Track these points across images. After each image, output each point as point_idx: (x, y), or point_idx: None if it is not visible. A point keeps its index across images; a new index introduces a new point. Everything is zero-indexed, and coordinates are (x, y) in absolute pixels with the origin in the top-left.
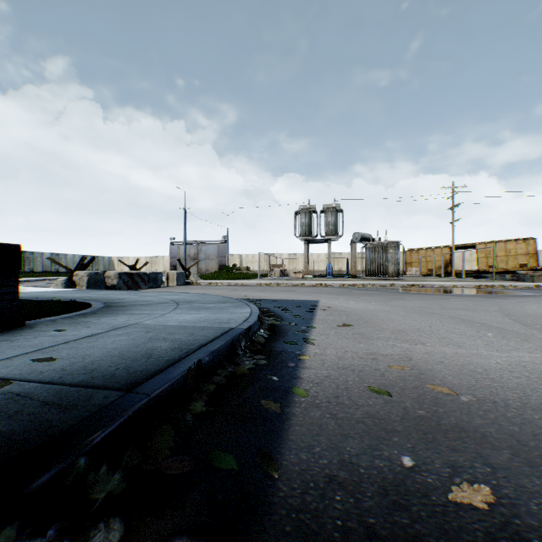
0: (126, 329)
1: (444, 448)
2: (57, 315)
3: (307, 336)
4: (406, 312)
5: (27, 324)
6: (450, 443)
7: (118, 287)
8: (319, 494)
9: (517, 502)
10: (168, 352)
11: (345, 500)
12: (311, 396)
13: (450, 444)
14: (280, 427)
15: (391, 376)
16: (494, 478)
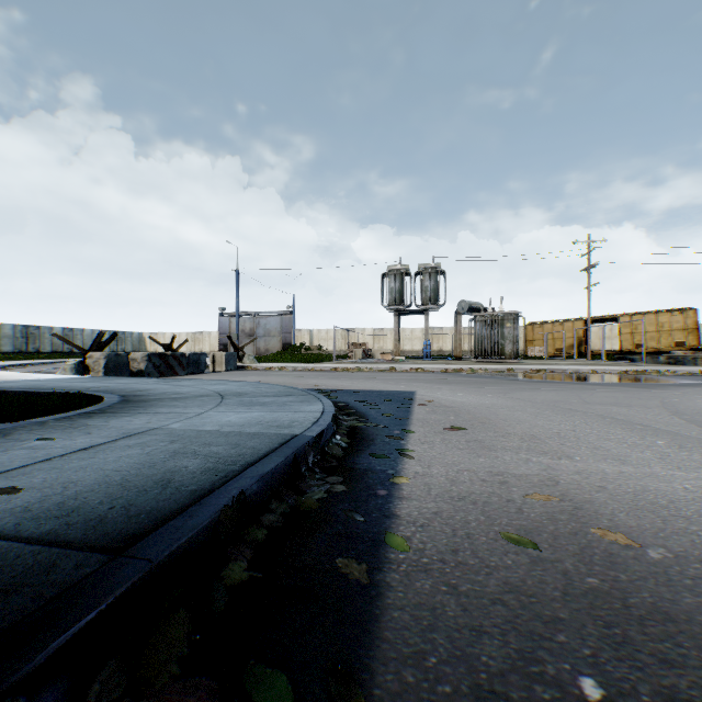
0: (142, 436)
1: (647, 657)
2: (52, 414)
3: (403, 445)
4: (536, 409)
5: (2, 429)
6: (655, 646)
7: (146, 373)
8: None
9: None
10: (197, 477)
11: None
12: (414, 550)
13: (654, 648)
14: (368, 611)
15: (533, 512)
16: None
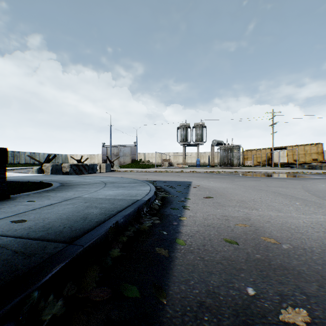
0: (72, 200)
1: (274, 281)
2: (31, 191)
3: (185, 204)
4: (245, 189)
5: (11, 197)
6: (278, 278)
7: (70, 173)
8: (193, 316)
9: (325, 321)
10: (98, 216)
11: (210, 320)
12: (187, 245)
13: (277, 278)
14: (168, 266)
15: (238, 231)
16: (309, 303)
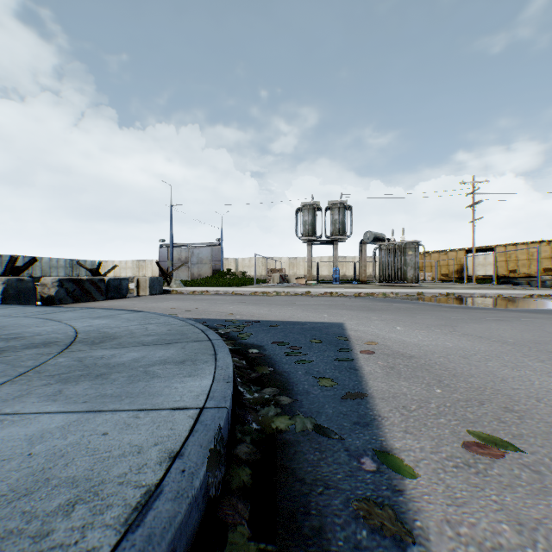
0: None
1: None
2: None
3: None
4: (539, 362)
5: None
6: None
7: (57, 299)
8: None
9: None
10: None
11: None
12: None
13: None
14: None
15: None
16: None
